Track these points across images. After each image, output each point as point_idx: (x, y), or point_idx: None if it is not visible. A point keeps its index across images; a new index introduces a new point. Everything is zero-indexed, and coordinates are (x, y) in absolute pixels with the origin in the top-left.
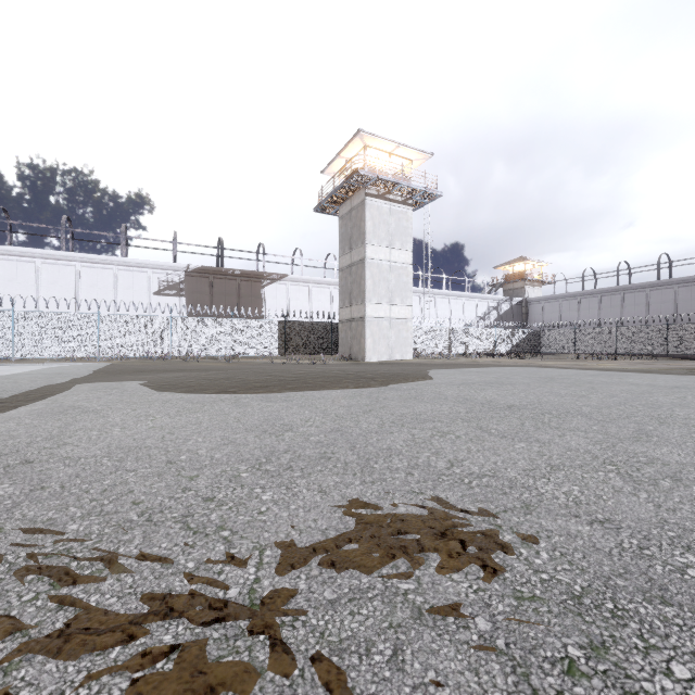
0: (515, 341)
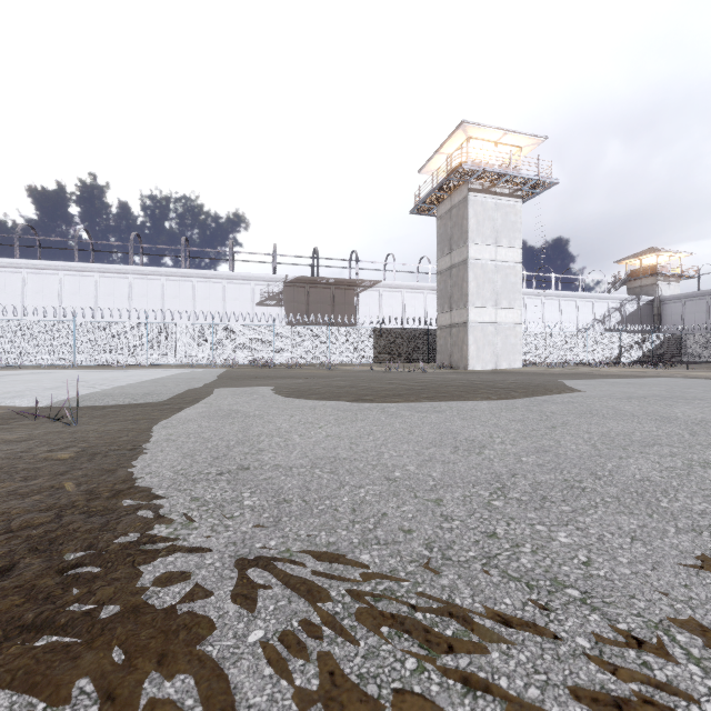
0: (646, 348)
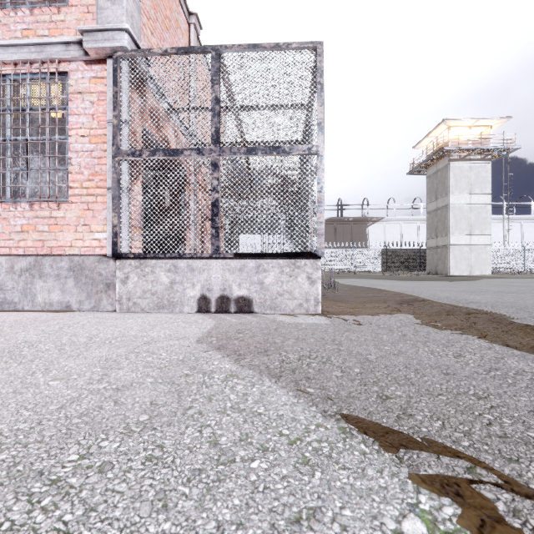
0: None
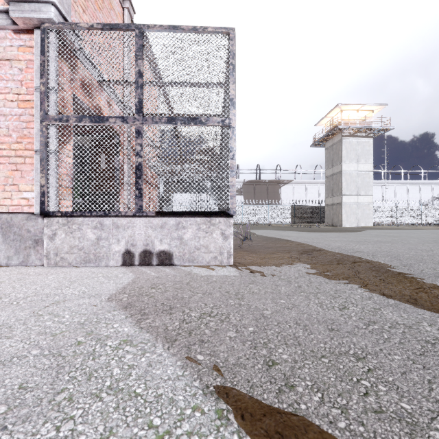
0: None
